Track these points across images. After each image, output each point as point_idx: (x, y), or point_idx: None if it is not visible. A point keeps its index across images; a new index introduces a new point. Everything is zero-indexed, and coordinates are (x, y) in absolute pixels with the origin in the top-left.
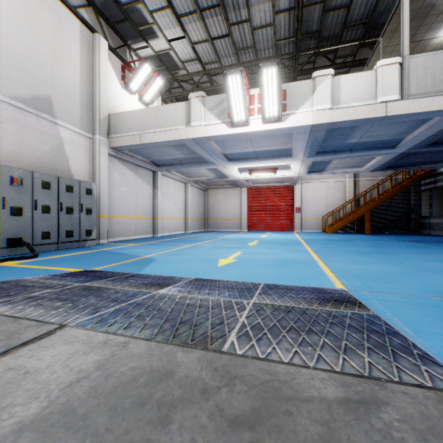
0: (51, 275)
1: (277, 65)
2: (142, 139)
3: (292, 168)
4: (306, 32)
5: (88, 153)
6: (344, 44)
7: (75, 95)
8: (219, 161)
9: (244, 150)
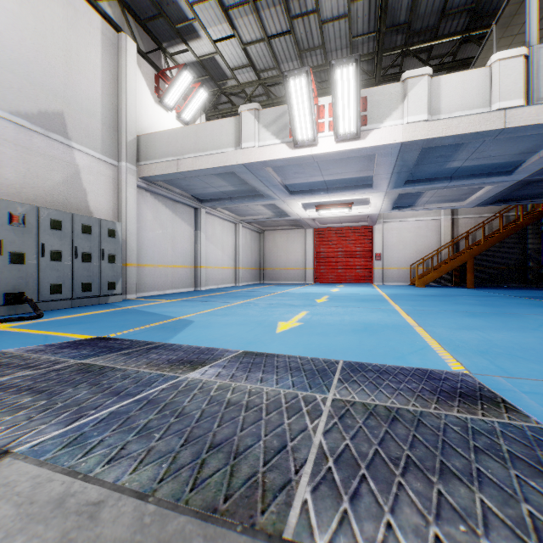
0: (45, 346)
1: (356, 62)
2: (179, 166)
3: (372, 203)
4: (391, 24)
5: (111, 184)
6: (441, 40)
7: (94, 111)
8: (277, 194)
9: (310, 179)
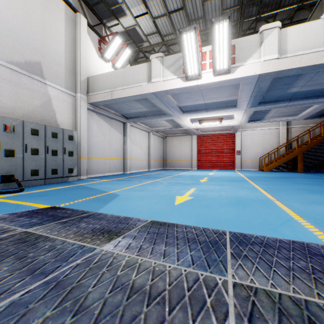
0: (10, 214)
1: (229, 19)
2: (113, 95)
3: (235, 118)
4: (249, 0)
5: (71, 107)
6: (283, 9)
7: (60, 62)
8: (174, 113)
9: (196, 102)
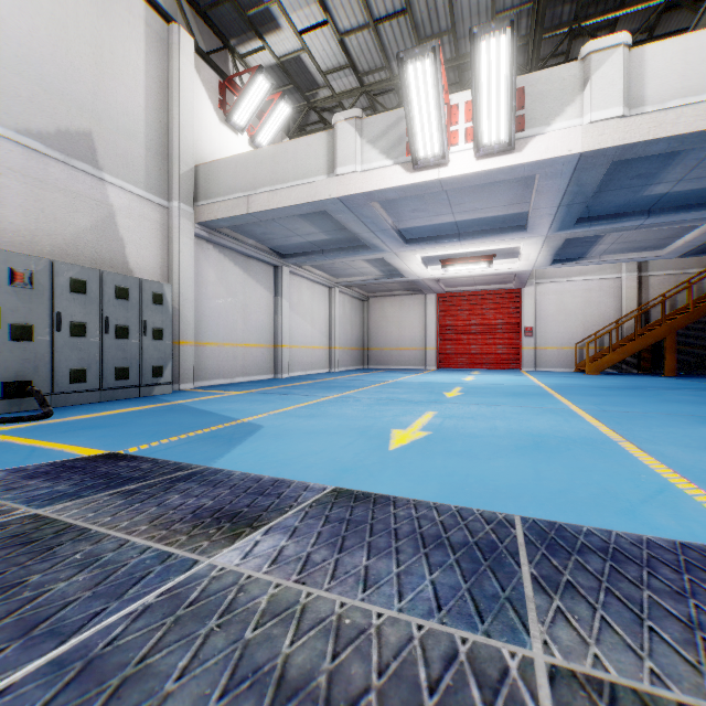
0: (10, 472)
1: (511, 28)
2: (250, 205)
3: (523, 254)
4: None
5: (159, 233)
6: (632, 8)
7: (136, 132)
8: (387, 244)
9: (435, 220)
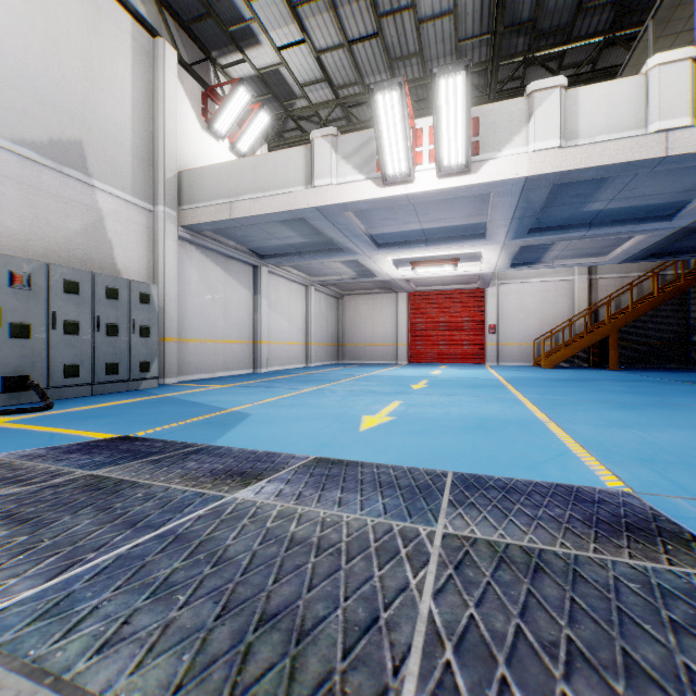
0: (48, 449)
1: (466, 70)
2: (233, 211)
3: (484, 258)
4: (510, 23)
5: (145, 235)
6: (577, 43)
7: (123, 140)
8: (361, 248)
9: (404, 228)
